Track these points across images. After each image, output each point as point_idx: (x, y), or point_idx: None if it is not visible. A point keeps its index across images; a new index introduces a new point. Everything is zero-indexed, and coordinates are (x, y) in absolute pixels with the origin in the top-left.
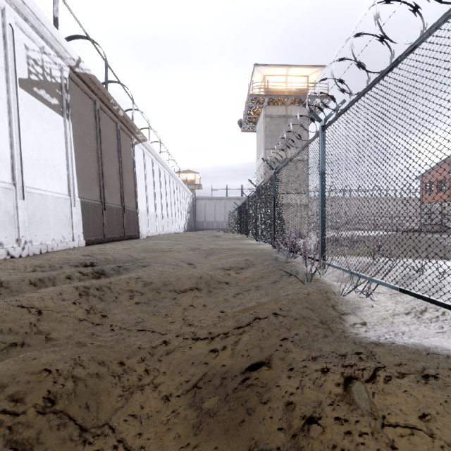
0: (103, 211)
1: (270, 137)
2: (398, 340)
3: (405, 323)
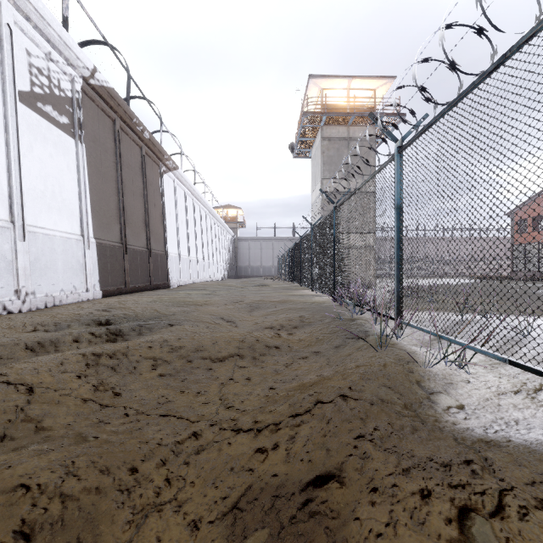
0: (124, 254)
1: (329, 164)
2: (513, 434)
3: (516, 407)
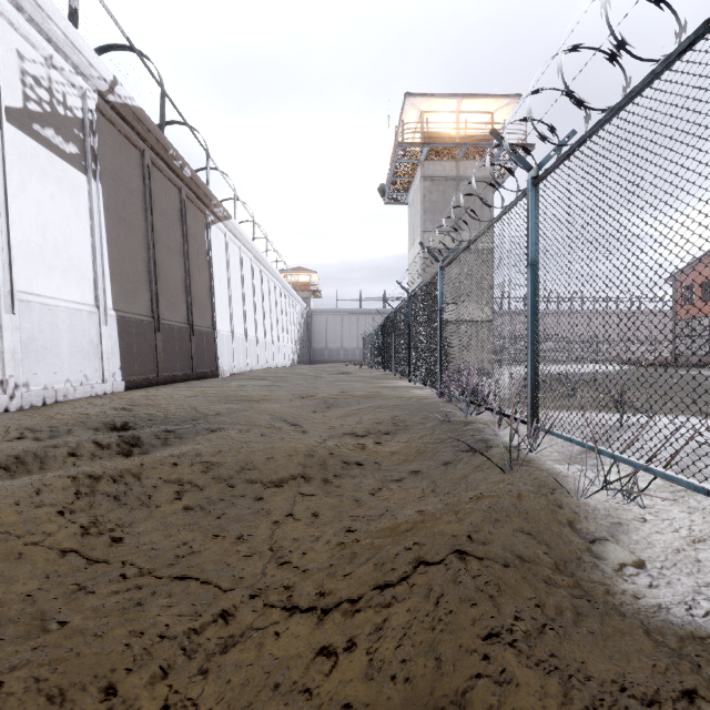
0: (156, 332)
1: (432, 211)
2: None
3: None
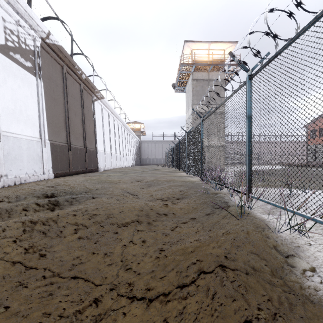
0: (69, 150)
1: (196, 95)
2: None
3: None
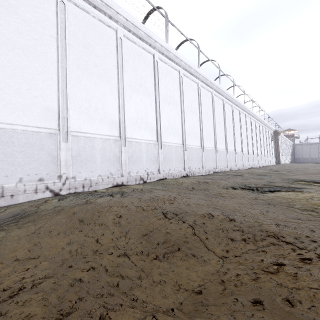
0: (276, 157)
1: None
2: None
3: None
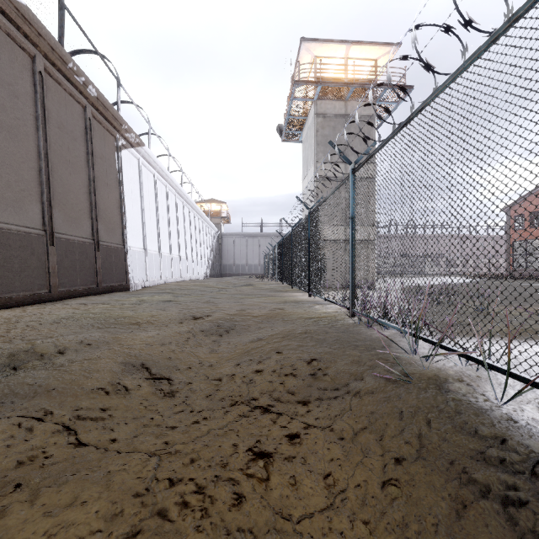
0: (48, 246)
1: (324, 144)
2: None
3: None
